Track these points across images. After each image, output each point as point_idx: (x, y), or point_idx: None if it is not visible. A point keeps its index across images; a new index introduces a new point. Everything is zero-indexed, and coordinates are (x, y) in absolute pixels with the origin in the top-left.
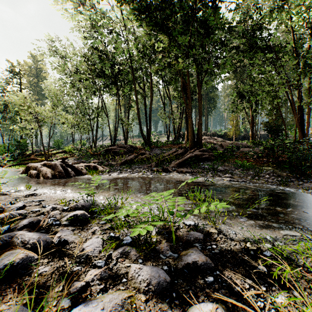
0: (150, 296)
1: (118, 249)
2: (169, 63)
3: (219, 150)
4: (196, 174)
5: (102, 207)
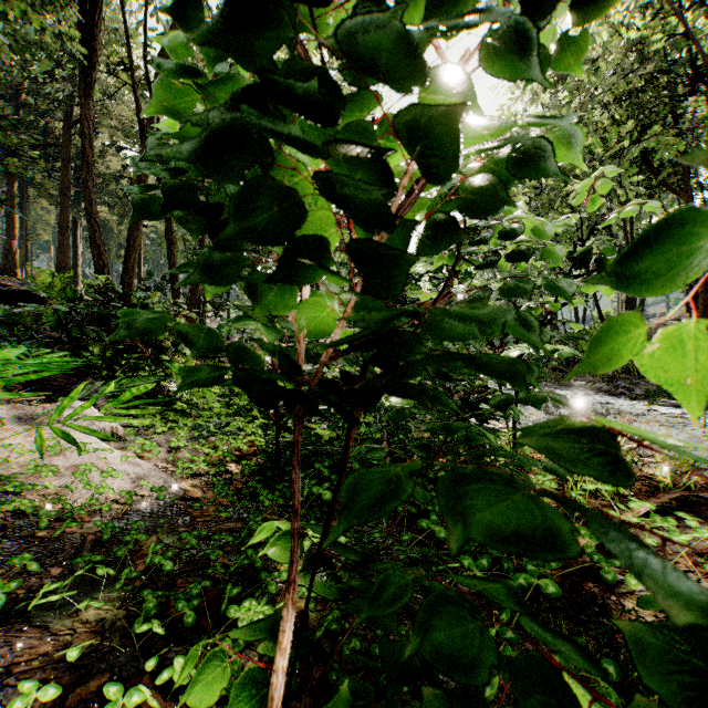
0: None
1: None
2: None
3: None
4: None
5: None
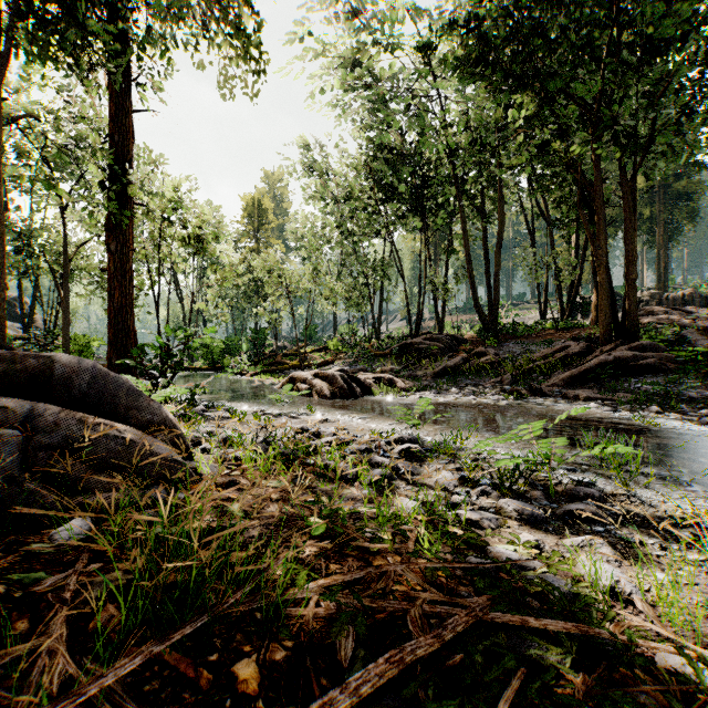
0: (523, 524)
1: (477, 488)
2: (545, 143)
3: (695, 344)
4: (614, 405)
5: (432, 446)
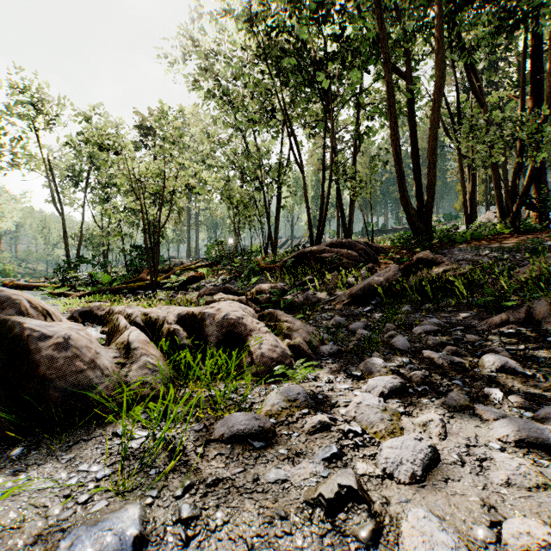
0: None
1: None
2: None
3: None
4: None
5: None
